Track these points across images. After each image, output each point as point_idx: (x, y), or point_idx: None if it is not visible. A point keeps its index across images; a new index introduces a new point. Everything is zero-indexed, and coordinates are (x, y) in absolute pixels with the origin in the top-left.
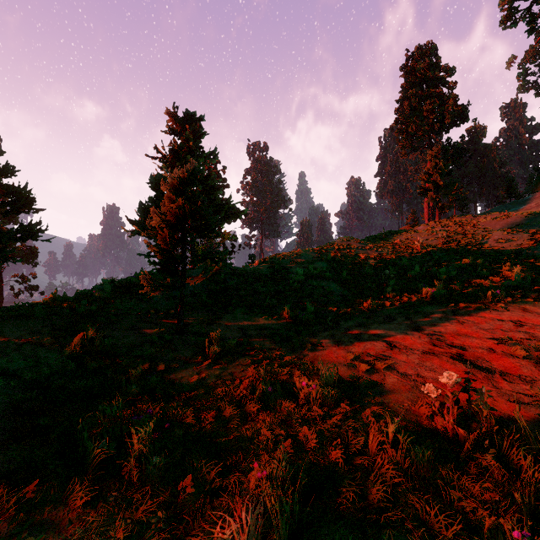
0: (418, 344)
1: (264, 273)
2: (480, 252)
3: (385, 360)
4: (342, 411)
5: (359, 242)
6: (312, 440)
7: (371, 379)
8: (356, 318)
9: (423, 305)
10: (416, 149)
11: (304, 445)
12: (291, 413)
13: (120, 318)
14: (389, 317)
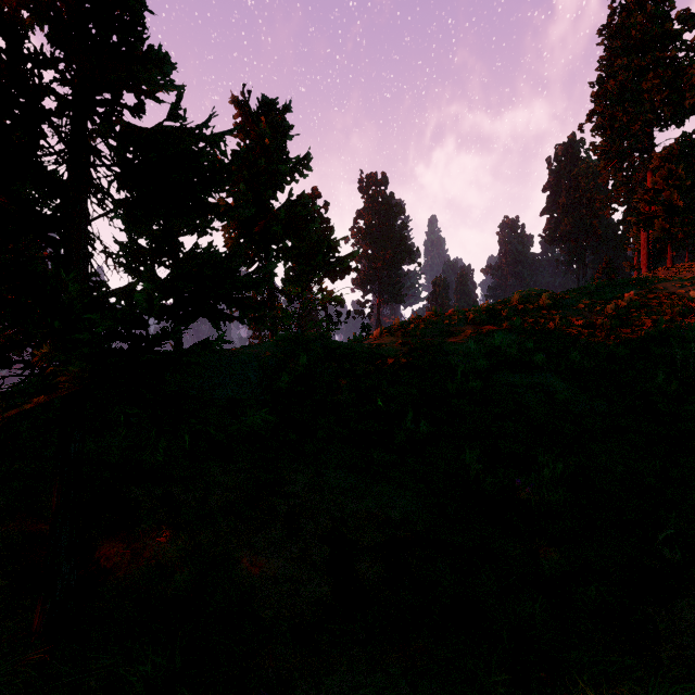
0: None
1: (391, 354)
2: None
3: None
4: None
5: (561, 297)
6: None
7: None
8: None
9: None
10: (625, 157)
11: None
12: None
13: None
14: None
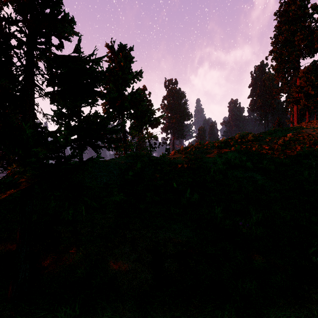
0: None
1: (180, 162)
2: None
3: None
4: None
5: (258, 136)
6: None
7: None
8: None
9: None
10: (287, 71)
11: None
12: None
13: None
14: None
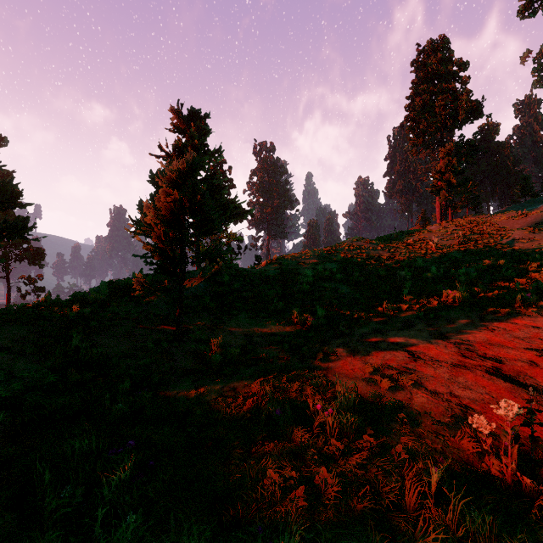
0: (445, 355)
1: (271, 275)
2: (501, 252)
3: (409, 374)
4: (366, 443)
5: (370, 242)
6: (332, 485)
7: (396, 398)
8: (371, 323)
9: (444, 309)
10: (427, 147)
11: (321, 490)
12: (304, 444)
13: (114, 323)
14: (407, 323)
